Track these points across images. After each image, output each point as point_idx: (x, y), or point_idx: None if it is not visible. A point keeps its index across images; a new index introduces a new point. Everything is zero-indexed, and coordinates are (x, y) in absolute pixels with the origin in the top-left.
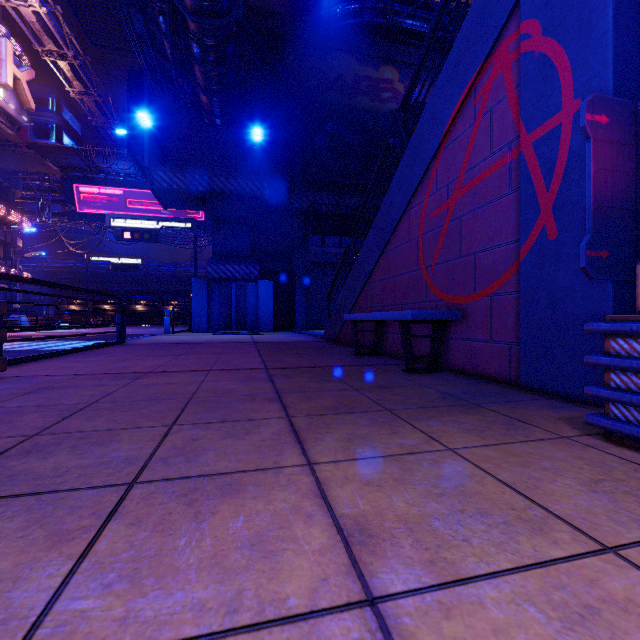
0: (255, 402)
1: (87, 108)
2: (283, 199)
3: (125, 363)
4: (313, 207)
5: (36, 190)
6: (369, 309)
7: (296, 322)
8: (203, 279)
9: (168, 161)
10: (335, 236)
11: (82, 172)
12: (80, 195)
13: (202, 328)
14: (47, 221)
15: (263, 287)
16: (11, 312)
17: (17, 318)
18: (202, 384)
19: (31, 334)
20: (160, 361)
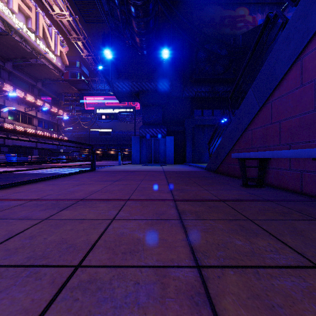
0: (166, 311)
1: (89, 62)
2: (179, 91)
3: (77, 187)
4: (196, 94)
5: (70, 101)
6: (248, 150)
7: (187, 159)
8: (137, 136)
9: (120, 76)
10: (209, 109)
11: (87, 91)
12: (86, 101)
13: (137, 162)
14: (74, 114)
15: (168, 140)
16: (59, 154)
17: (61, 157)
18: (110, 225)
19: (64, 164)
20: (99, 186)
